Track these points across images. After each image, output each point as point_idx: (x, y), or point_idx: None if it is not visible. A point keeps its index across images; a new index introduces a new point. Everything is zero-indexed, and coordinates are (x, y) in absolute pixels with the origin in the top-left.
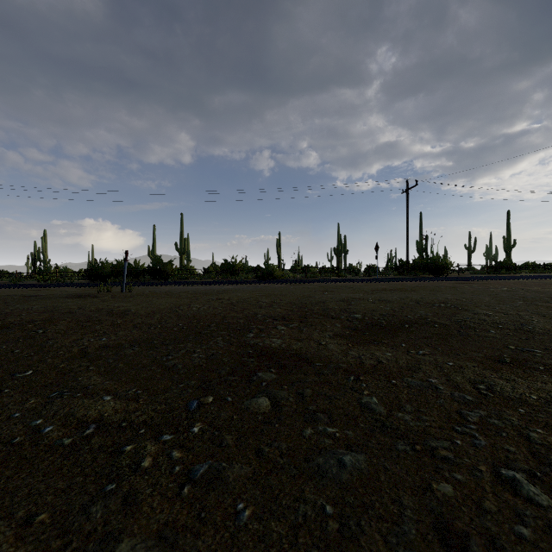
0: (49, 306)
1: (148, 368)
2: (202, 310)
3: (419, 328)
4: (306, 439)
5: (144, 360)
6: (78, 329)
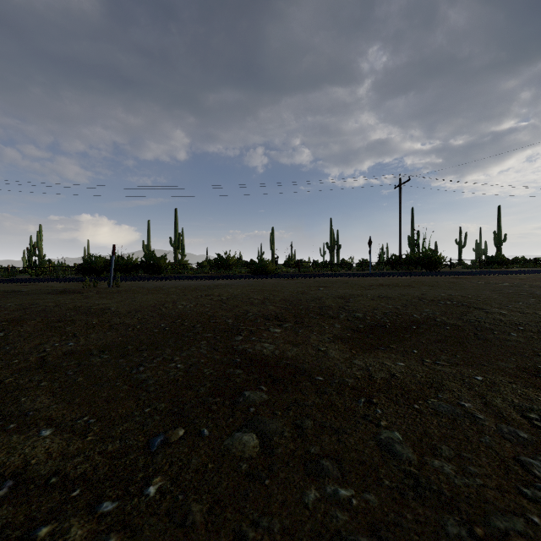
0: (24, 303)
1: (112, 384)
2: (188, 309)
3: (429, 329)
4: (309, 510)
5: (110, 373)
6: (45, 330)
